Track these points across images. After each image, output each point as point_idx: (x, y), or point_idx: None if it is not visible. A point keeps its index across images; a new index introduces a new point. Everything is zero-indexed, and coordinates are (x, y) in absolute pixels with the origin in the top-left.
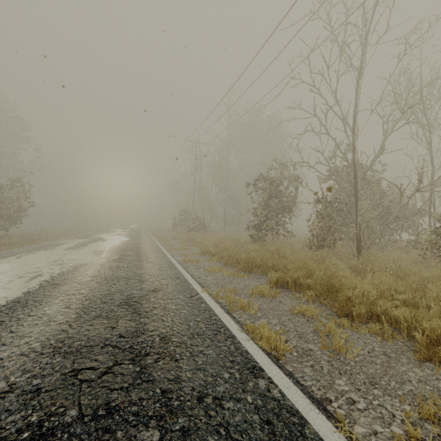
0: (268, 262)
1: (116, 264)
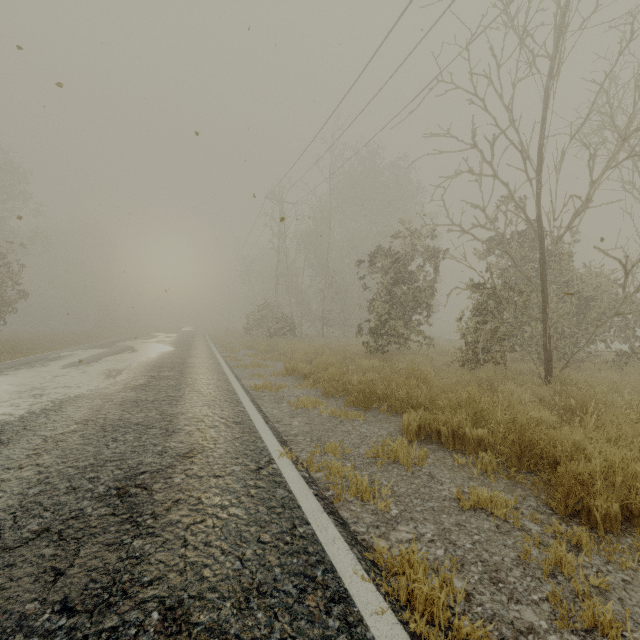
0: (399, 391)
1: (134, 396)
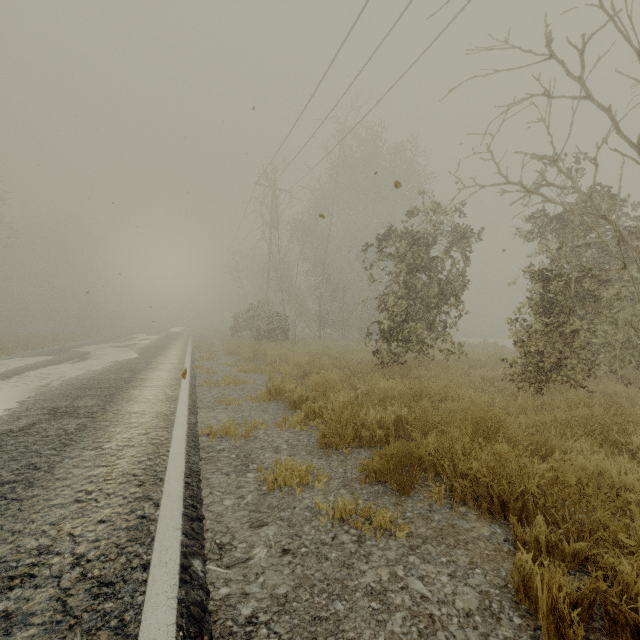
0: (471, 464)
1: None
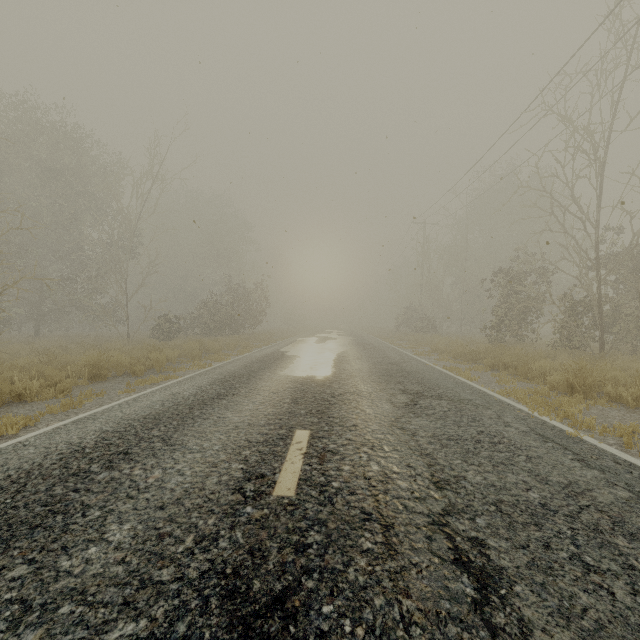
0: (490, 354)
1: (366, 352)
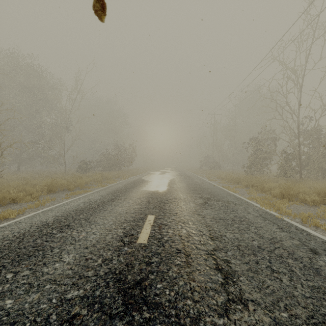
0: (245, 180)
1: (184, 179)
